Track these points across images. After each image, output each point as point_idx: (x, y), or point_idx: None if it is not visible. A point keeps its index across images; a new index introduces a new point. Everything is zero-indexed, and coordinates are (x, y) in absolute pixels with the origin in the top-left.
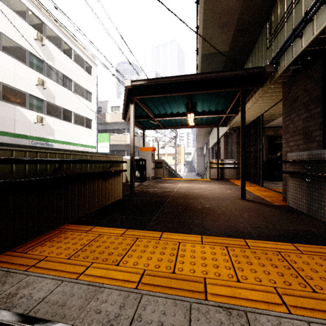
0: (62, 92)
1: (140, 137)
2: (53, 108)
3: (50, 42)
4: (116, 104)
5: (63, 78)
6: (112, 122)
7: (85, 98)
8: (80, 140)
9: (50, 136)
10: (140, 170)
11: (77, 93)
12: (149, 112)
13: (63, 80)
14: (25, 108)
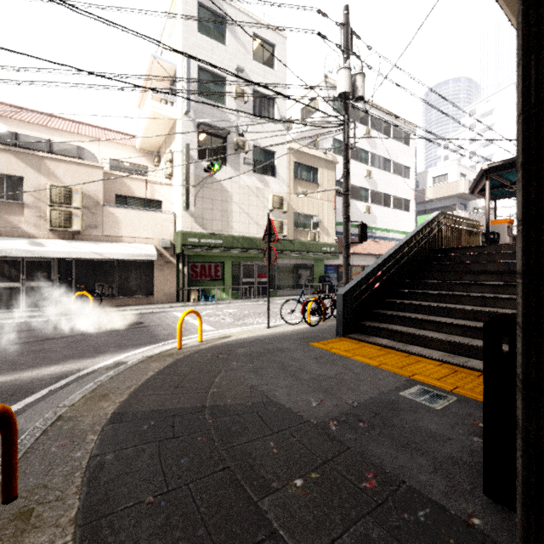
0: (382, 177)
1: (482, 215)
2: (376, 196)
3: (373, 130)
4: (441, 171)
5: (383, 162)
6: (435, 199)
7: (403, 176)
8: (398, 227)
9: (373, 224)
10: (491, 243)
11: (395, 174)
12: (504, 182)
13: (383, 163)
14: (357, 200)
